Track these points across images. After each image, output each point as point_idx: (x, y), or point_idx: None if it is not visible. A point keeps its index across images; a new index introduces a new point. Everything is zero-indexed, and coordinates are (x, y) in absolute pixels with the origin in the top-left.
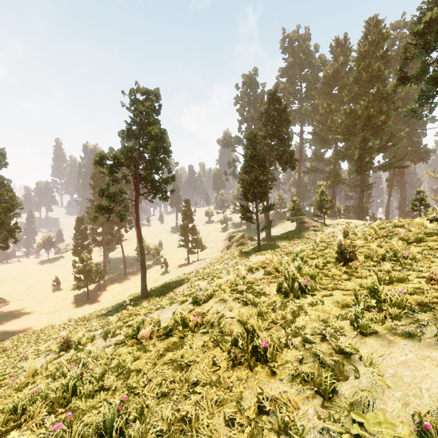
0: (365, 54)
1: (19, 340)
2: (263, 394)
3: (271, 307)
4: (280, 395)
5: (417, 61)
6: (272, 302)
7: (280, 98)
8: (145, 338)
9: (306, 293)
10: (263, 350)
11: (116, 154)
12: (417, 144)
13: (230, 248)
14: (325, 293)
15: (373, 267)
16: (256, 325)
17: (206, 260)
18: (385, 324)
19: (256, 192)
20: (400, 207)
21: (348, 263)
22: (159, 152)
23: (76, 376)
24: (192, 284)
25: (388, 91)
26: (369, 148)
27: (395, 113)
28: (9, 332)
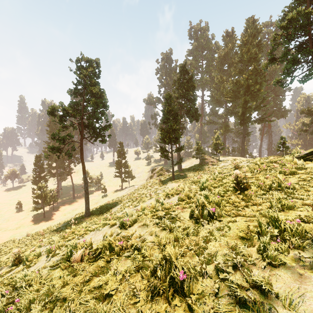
0: (246, 42)
1: None
2: None
3: (185, 232)
4: None
5: (279, 49)
6: (185, 227)
7: (188, 70)
8: (77, 261)
9: (213, 219)
10: (180, 282)
11: (65, 107)
12: (279, 106)
13: (153, 177)
14: (230, 219)
15: (264, 196)
16: (174, 255)
17: (135, 186)
18: (290, 254)
19: (171, 137)
20: (268, 148)
21: (242, 191)
22: (99, 106)
23: None
24: (124, 205)
25: (262, 67)
26: (249, 108)
27: (265, 84)
28: None
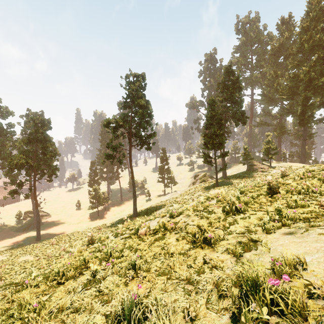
0: (307, 28)
1: (59, 239)
2: (206, 255)
3: (217, 220)
4: (215, 257)
5: None
6: (218, 217)
7: (234, 70)
8: (142, 234)
9: (240, 212)
10: (209, 239)
11: (117, 119)
12: None
13: (195, 183)
14: (252, 212)
15: (289, 198)
16: (206, 227)
17: (177, 192)
18: (281, 229)
19: (214, 143)
20: None
21: (274, 195)
22: (145, 116)
23: (111, 247)
24: (168, 208)
25: None
26: (311, 105)
27: None
28: (53, 234)
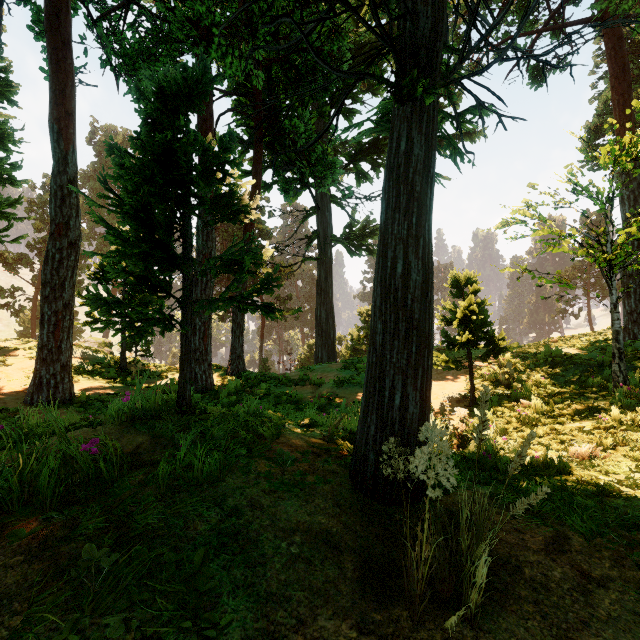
0: None
1: None
2: None
3: None
4: None
5: None
6: None
7: None
8: None
9: None
10: None
11: (573, 272)
12: None
13: None
14: None
15: None
16: None
17: None
18: None
19: None
20: None
21: None
22: None
23: None
24: None
25: None
26: None
27: None
28: None
